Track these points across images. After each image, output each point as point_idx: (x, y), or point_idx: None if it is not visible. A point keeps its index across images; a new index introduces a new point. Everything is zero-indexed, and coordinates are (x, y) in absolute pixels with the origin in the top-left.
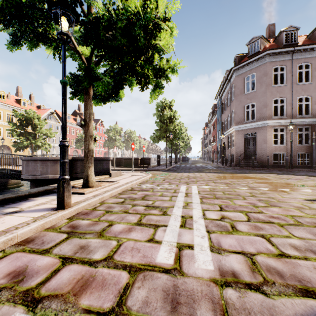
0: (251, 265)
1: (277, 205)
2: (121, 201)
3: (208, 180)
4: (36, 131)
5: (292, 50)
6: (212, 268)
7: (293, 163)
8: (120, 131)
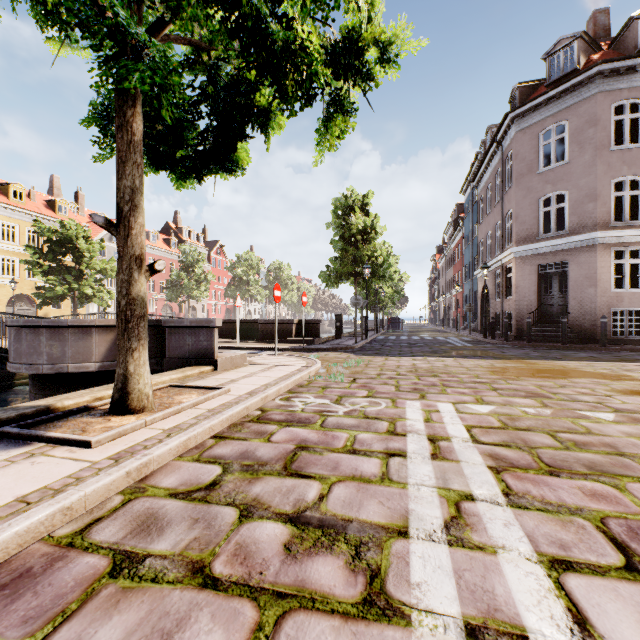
0: None
1: None
2: (209, 478)
3: (473, 382)
4: (82, 265)
5: None
6: None
7: None
8: (259, 265)
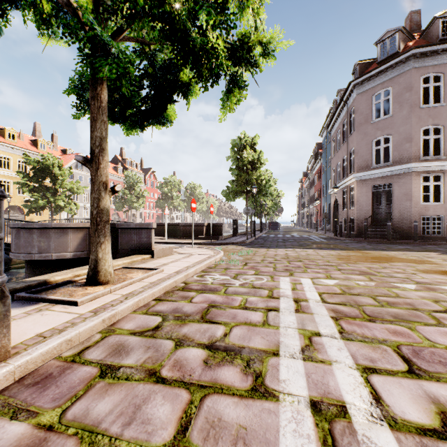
0: None
1: None
2: (154, 324)
3: (325, 265)
4: (56, 185)
5: None
6: None
7: None
8: (179, 185)
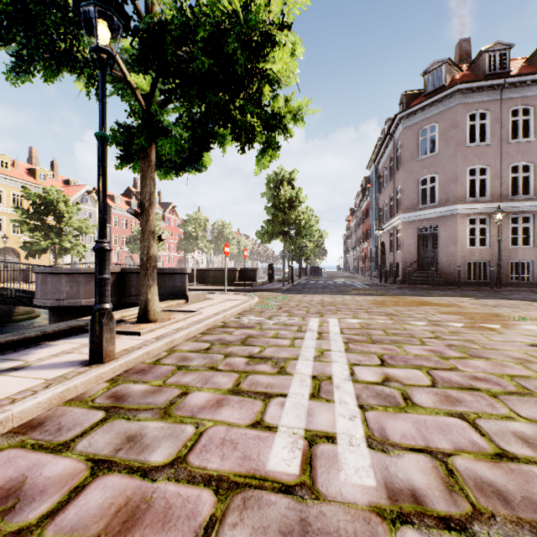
0: (445, 477)
1: (482, 355)
2: (205, 347)
3: (356, 308)
4: (61, 223)
5: (500, 83)
6: (373, 483)
7: (502, 278)
8: (205, 223)
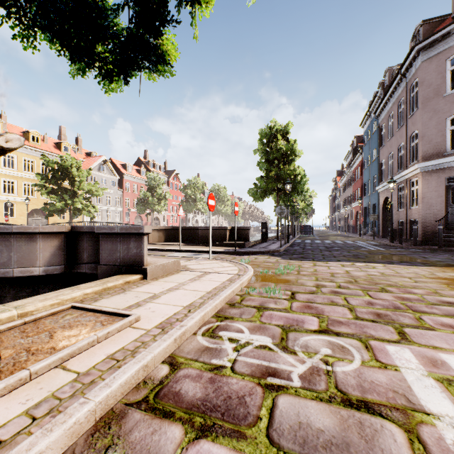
0: None
1: None
2: None
3: (442, 302)
4: (75, 187)
5: None
6: None
7: None
8: (203, 187)
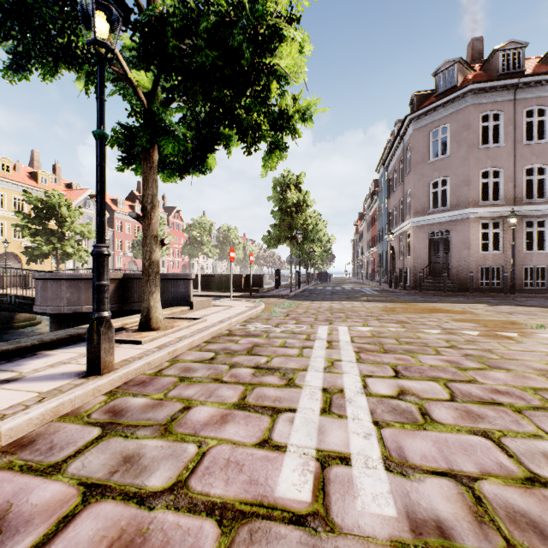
0: (473, 505)
1: (502, 365)
2: (209, 356)
3: (366, 315)
4: (64, 228)
5: (514, 83)
6: (393, 512)
7: (516, 283)
8: (211, 228)
